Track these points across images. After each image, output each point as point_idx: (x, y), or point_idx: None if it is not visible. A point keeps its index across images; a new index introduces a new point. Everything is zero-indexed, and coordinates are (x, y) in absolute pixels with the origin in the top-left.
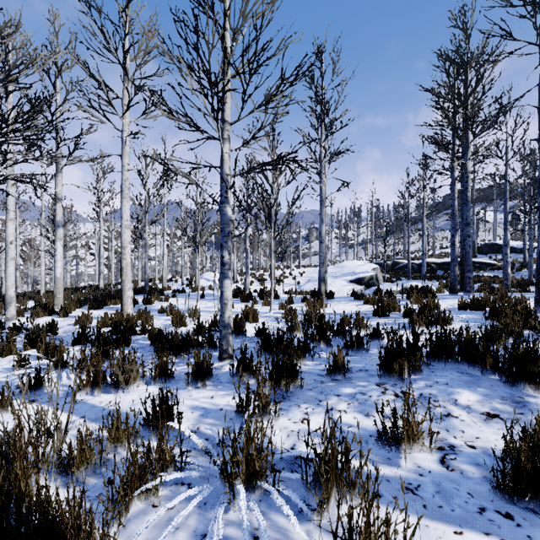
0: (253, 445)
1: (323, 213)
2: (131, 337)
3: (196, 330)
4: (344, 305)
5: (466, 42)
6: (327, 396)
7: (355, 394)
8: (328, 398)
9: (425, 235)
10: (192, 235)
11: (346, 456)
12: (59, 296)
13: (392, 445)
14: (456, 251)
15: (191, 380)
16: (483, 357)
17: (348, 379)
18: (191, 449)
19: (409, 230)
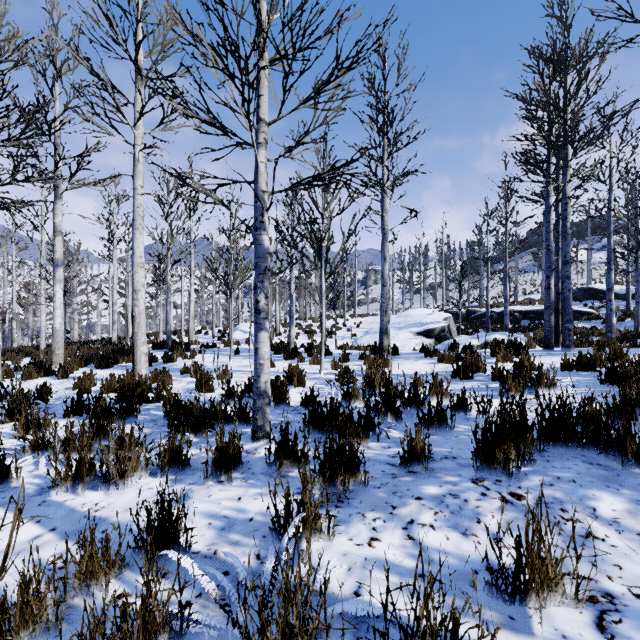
0: (295, 611)
1: (386, 248)
2: (141, 406)
3: (224, 397)
4: (413, 363)
5: (564, 35)
6: (403, 500)
7: (443, 496)
8: (405, 503)
9: (508, 278)
10: (224, 277)
11: (452, 634)
12: (58, 352)
13: (515, 595)
14: (551, 295)
15: (211, 472)
16: (624, 442)
17: (431, 471)
18: (201, 591)
19: (488, 272)
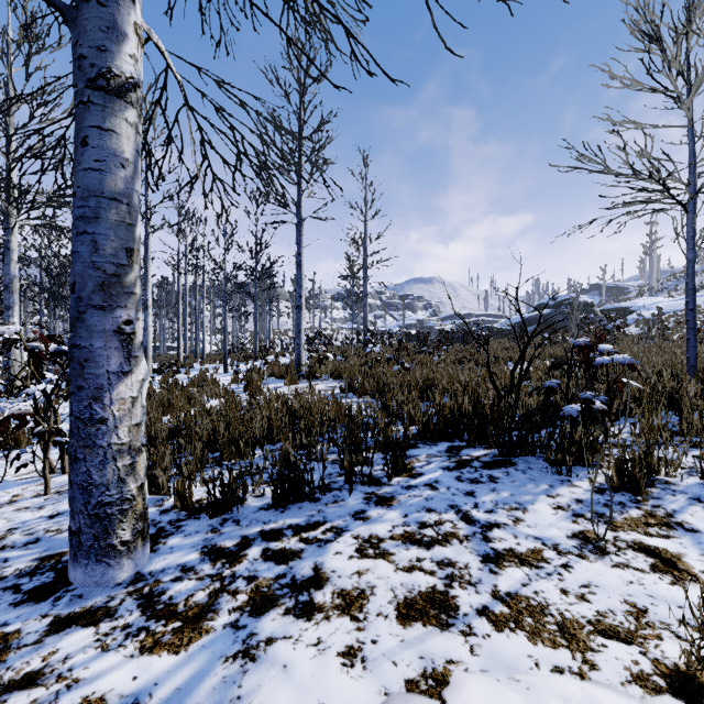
0: None
1: None
2: None
3: None
4: None
5: None
6: None
7: None
8: None
9: None
10: None
11: None
12: None
13: None
14: None
15: None
16: None
17: None
18: None
19: None
